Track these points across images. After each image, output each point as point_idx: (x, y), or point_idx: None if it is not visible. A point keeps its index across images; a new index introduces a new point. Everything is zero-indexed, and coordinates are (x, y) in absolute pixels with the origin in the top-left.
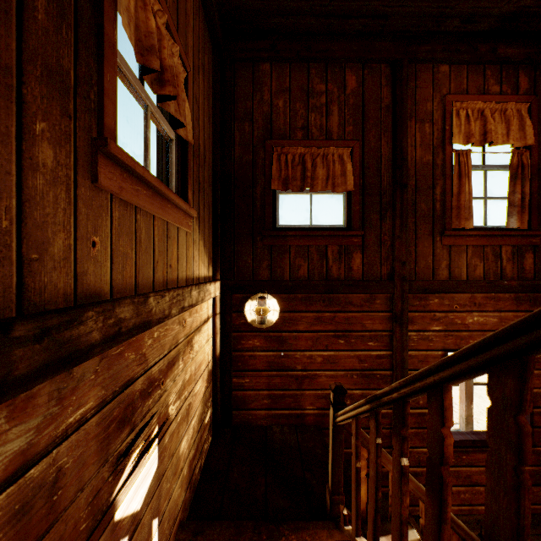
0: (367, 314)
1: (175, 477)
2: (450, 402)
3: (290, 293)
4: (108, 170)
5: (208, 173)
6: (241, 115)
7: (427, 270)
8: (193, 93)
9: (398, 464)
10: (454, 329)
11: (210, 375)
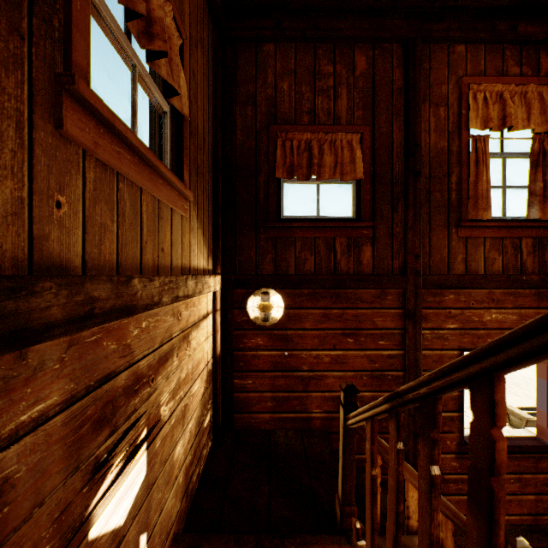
0: (377, 310)
1: (168, 485)
2: (502, 396)
3: (295, 289)
4: (78, 117)
5: (207, 158)
6: (243, 98)
7: (442, 264)
8: (190, 66)
9: (427, 473)
10: (471, 327)
11: (210, 376)
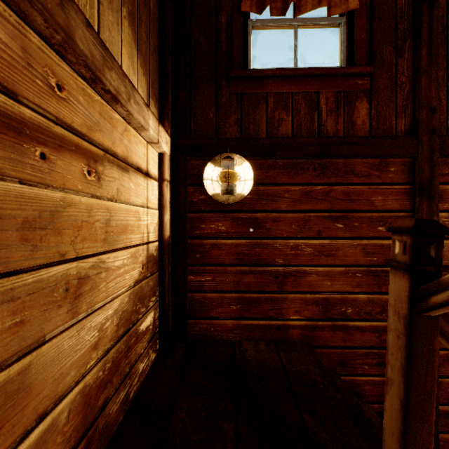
0: (376, 186)
1: None
2: None
3: (267, 156)
4: None
5: None
6: None
7: None
8: None
9: None
10: None
11: (154, 264)
